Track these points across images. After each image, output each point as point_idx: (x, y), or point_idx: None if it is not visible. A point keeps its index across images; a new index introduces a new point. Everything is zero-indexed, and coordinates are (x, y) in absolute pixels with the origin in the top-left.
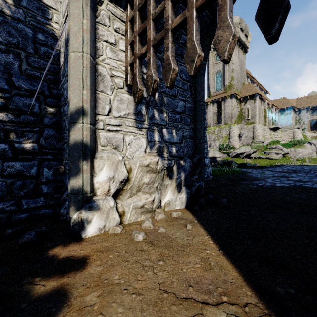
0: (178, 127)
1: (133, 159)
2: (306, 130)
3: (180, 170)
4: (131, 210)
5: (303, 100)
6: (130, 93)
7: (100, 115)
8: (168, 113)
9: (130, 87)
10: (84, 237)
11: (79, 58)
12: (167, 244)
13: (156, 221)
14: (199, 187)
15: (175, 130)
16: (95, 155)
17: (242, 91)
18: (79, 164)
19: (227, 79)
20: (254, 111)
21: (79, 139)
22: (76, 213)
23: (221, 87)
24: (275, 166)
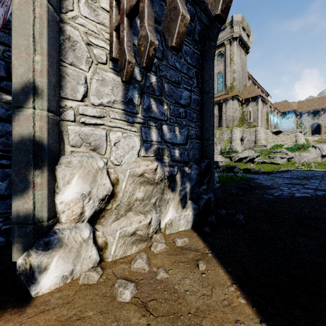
0: (181, 124)
1: (122, 165)
2: (307, 134)
3: (184, 179)
4: (116, 240)
5: (304, 103)
6: (117, 73)
7: (69, 99)
8: (170, 105)
9: (116, 63)
10: (34, 295)
11: (27, 1)
12: (172, 310)
13: (153, 254)
14: (209, 200)
15: (178, 127)
16: (60, 160)
17: (244, 93)
18: (28, 175)
19: (229, 80)
20: (257, 113)
21: (27, 135)
22: (22, 254)
23: (222, 88)
24: (281, 171)
